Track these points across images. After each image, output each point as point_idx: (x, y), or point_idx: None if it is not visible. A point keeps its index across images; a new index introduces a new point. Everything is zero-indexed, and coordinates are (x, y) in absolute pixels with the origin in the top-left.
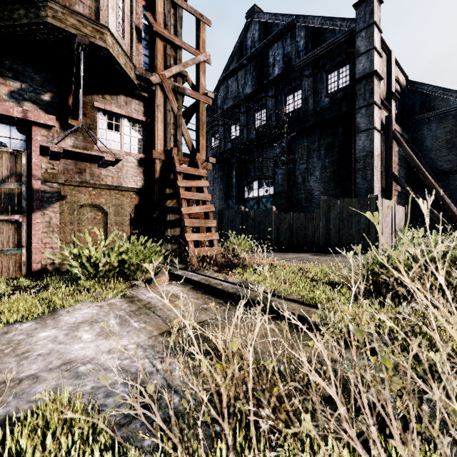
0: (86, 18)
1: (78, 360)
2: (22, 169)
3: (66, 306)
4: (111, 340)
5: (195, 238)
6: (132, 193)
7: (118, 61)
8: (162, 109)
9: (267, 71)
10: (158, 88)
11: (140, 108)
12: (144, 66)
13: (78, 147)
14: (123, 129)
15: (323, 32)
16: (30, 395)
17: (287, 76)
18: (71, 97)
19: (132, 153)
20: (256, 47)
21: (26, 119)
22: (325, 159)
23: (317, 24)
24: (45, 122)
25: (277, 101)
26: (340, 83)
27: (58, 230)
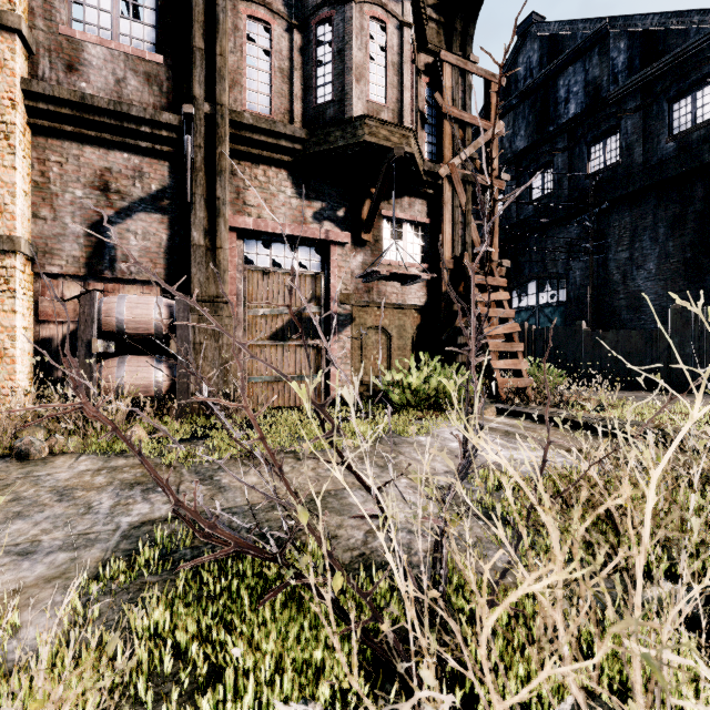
0: (395, 125)
1: (521, 460)
2: (321, 292)
3: (426, 428)
4: (524, 451)
5: (501, 366)
6: (414, 312)
7: (417, 162)
8: (449, 206)
9: (554, 110)
10: (445, 181)
11: (423, 208)
12: (427, 156)
13: (367, 263)
14: (406, 236)
15: (664, 37)
16: (523, 472)
17: (592, 114)
18: (364, 209)
19: (416, 264)
20: (535, 77)
21: (327, 240)
22: (666, 242)
23: (651, 26)
24: (342, 240)
25: (573, 156)
26: (697, 115)
27: (350, 355)
